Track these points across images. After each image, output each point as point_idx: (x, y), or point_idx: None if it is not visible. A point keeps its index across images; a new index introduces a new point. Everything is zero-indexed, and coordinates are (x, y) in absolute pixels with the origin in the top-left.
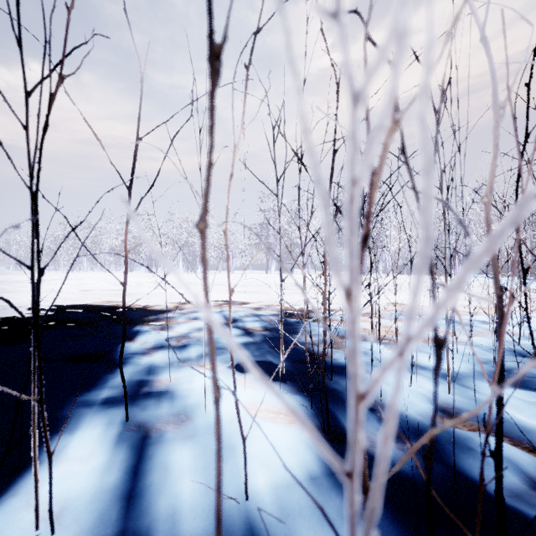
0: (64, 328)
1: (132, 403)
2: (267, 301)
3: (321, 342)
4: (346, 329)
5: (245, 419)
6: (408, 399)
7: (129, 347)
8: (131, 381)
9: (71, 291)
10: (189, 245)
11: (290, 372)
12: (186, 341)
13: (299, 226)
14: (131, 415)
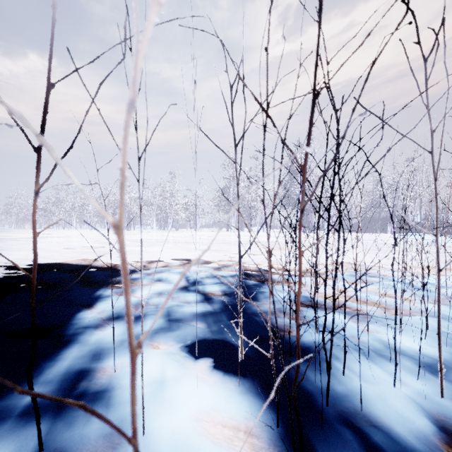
0: (29, 292)
1: (58, 413)
2: (227, 260)
3: (280, 311)
4: (303, 294)
5: (193, 447)
6: (395, 409)
7: (84, 318)
8: (69, 372)
9: (55, 248)
10: (162, 207)
11: (249, 358)
12: (144, 309)
13: (263, 199)
14: (50, 439)
